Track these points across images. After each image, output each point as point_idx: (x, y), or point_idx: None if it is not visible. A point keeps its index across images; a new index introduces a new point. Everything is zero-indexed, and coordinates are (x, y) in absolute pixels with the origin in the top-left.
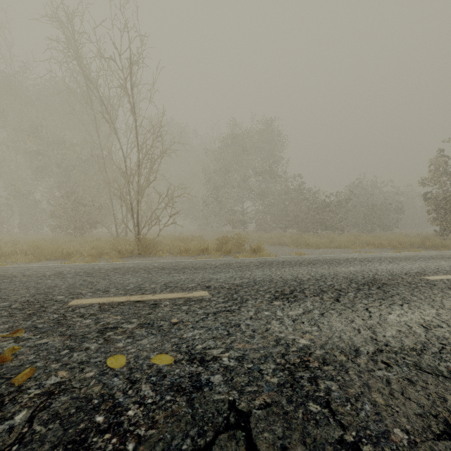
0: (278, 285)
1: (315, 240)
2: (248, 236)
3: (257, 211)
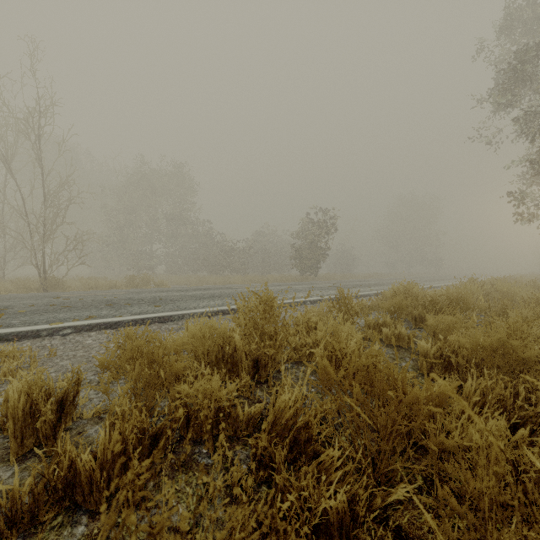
0: (162, 290)
1: (214, 279)
2: (156, 278)
3: (168, 254)
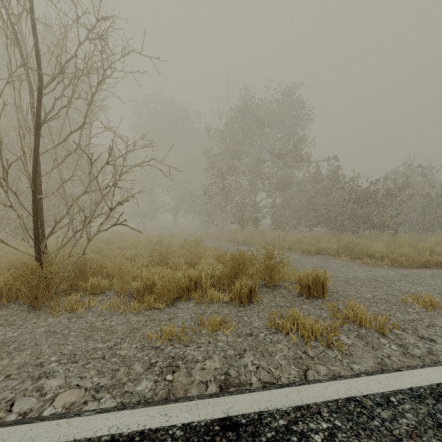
0: None
1: (382, 249)
2: (266, 238)
3: (273, 205)
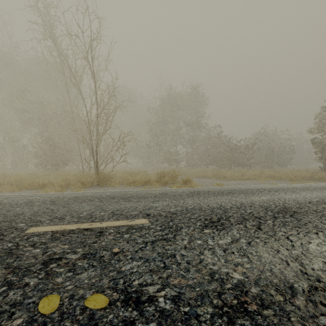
0: (207, 213)
1: (230, 174)
2: (180, 171)
3: (187, 152)
